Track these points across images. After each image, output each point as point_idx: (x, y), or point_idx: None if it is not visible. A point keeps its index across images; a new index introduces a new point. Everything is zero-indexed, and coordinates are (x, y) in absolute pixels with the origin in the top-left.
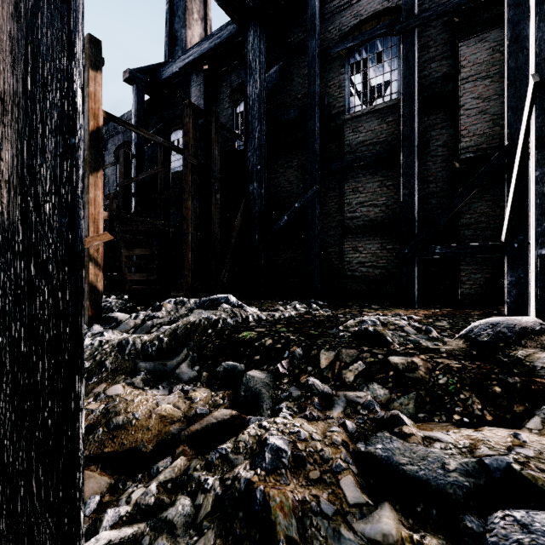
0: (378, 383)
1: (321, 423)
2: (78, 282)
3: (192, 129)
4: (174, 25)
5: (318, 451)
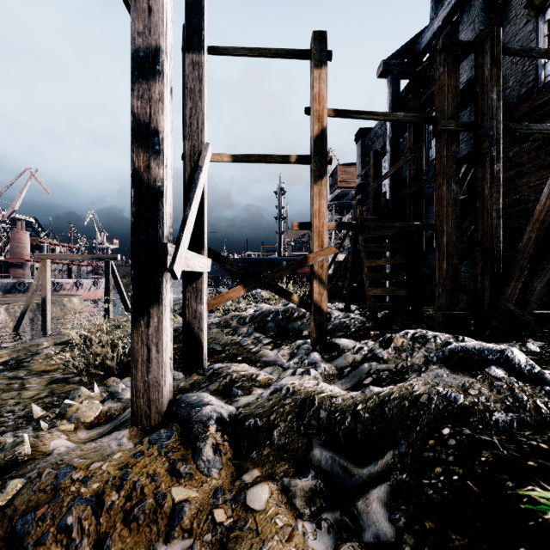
0: None
1: None
2: None
3: (447, 80)
4: None
5: None
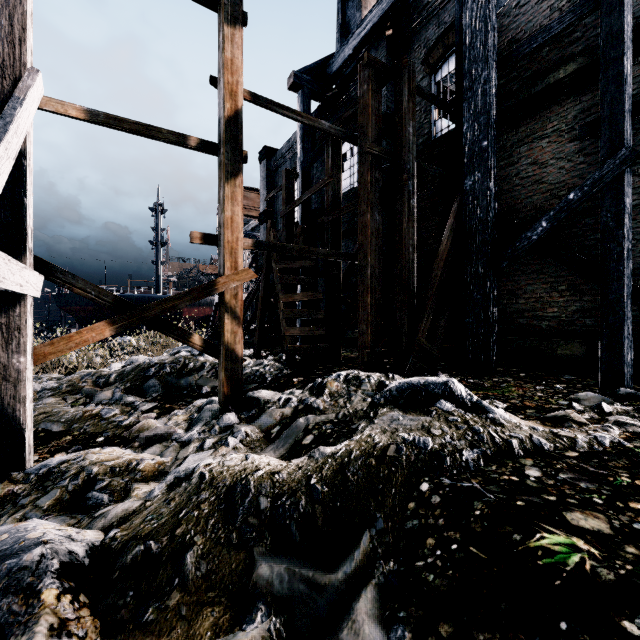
0: None
1: None
2: None
3: (371, 100)
4: (346, 14)
5: None
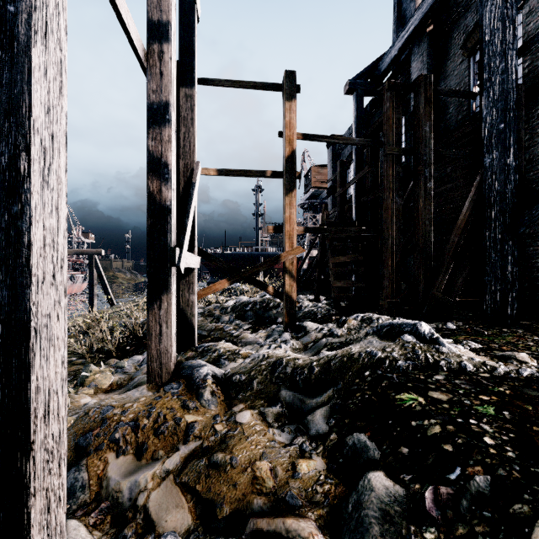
0: None
1: None
2: (23, 354)
3: (392, 114)
4: (402, 6)
5: None
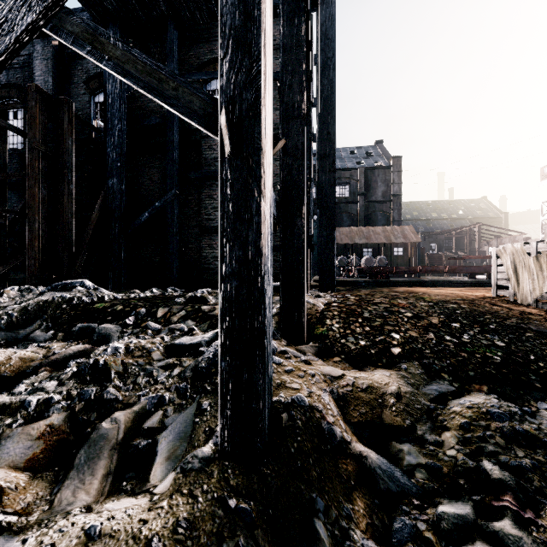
0: (191, 320)
1: (149, 339)
2: None
3: (39, 115)
4: None
5: (142, 346)
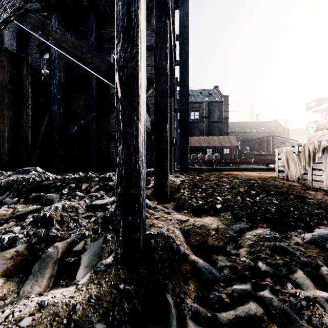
0: (102, 190)
1: (77, 202)
2: None
3: (7, 65)
4: None
5: (72, 205)
